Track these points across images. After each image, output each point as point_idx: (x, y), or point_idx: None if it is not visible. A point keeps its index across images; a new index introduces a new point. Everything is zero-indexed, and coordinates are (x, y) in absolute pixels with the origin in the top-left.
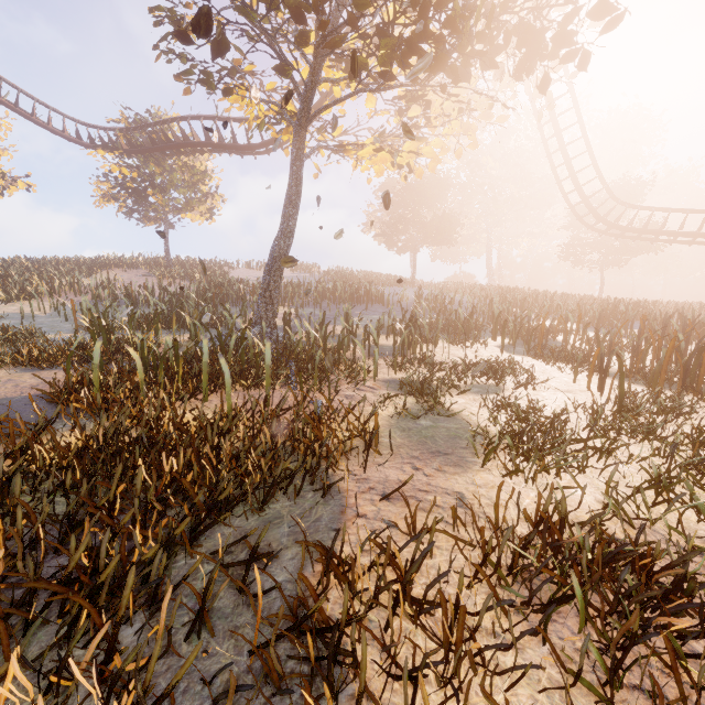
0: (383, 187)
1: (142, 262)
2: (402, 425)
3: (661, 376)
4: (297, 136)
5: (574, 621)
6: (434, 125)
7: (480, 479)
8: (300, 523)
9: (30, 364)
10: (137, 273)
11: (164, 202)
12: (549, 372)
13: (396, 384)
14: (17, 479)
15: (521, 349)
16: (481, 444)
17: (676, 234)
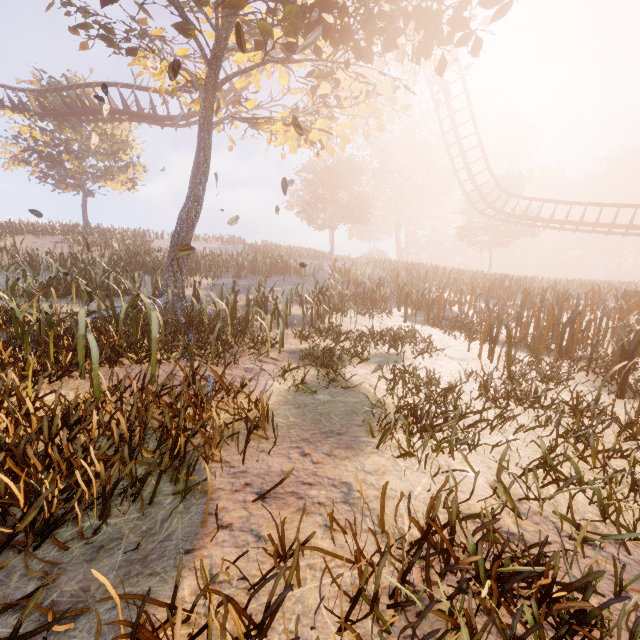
0: (305, 169)
1: (59, 229)
2: (299, 401)
3: (542, 344)
4: (205, 102)
5: None
6: (345, 106)
7: (372, 464)
8: (142, 546)
9: None
10: (51, 240)
11: (81, 168)
12: (446, 341)
13: (300, 355)
14: None
15: (422, 319)
16: (377, 421)
17: (549, 220)
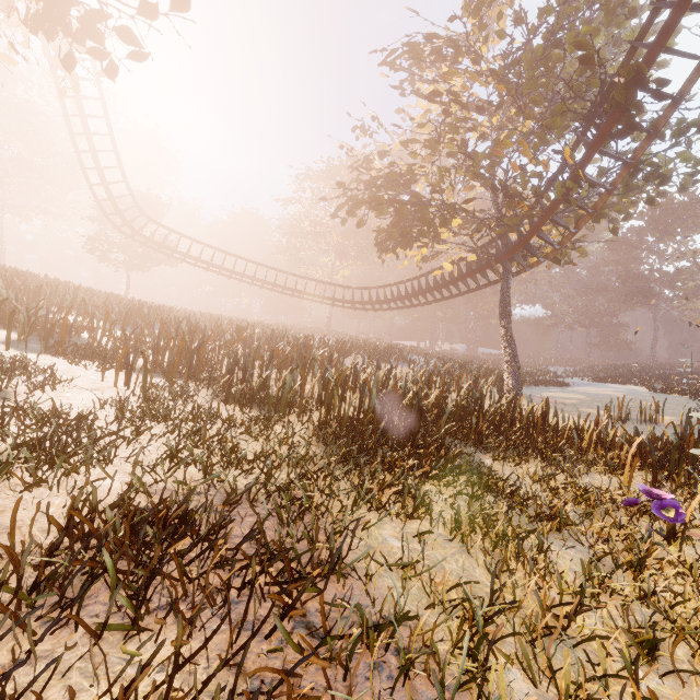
0: None
1: None
2: None
3: (175, 369)
4: None
5: (106, 594)
6: None
7: None
8: None
9: None
10: None
11: None
12: (74, 371)
13: None
14: None
15: (37, 346)
16: None
17: (186, 255)
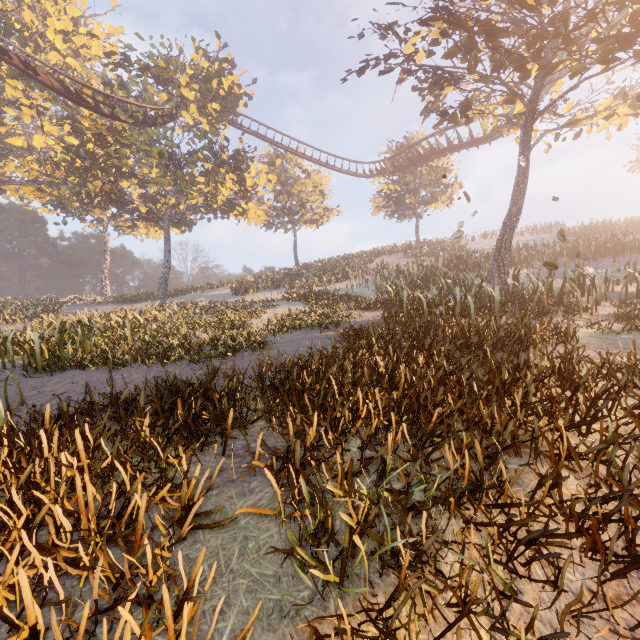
0: None
1: (399, 248)
2: (601, 337)
3: None
4: (524, 135)
5: None
6: None
7: None
8: None
9: (366, 309)
10: (397, 257)
11: (416, 201)
12: None
13: (613, 318)
14: (399, 331)
15: None
16: None
17: None
